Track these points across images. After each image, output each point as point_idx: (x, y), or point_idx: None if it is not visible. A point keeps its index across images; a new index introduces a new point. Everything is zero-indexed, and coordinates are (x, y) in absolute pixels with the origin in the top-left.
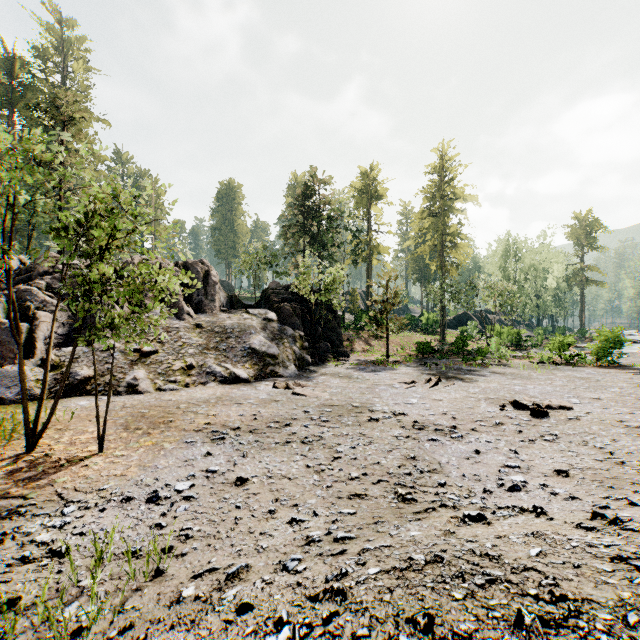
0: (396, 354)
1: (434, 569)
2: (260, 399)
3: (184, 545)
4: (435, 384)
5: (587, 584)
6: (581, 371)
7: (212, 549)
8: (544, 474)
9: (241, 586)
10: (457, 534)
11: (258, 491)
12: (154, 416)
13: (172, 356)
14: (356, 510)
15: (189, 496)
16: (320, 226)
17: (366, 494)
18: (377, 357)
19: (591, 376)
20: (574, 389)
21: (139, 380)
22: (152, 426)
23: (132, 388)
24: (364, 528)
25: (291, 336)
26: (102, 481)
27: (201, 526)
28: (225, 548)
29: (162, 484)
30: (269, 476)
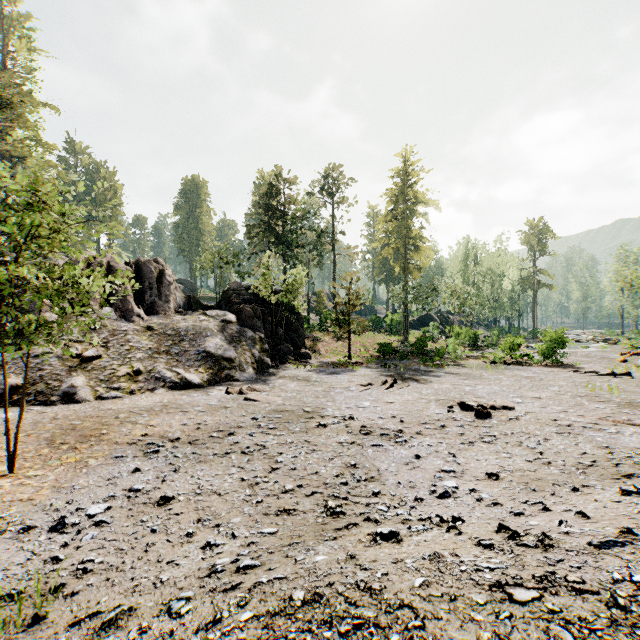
0: (359, 355)
1: (307, 611)
2: (209, 406)
3: (79, 581)
4: (390, 386)
5: (454, 622)
6: (528, 370)
7: (109, 584)
8: (476, 478)
9: (114, 636)
10: (359, 558)
11: (182, 511)
12: (86, 428)
13: (117, 361)
14: (278, 529)
15: (101, 521)
16: (285, 226)
17: (295, 509)
18: (339, 359)
19: (536, 375)
20: (519, 388)
21: (77, 388)
22: (81, 440)
23: (68, 397)
24: (276, 552)
25: (251, 338)
26: (3, 508)
27: (106, 556)
28: (124, 583)
29: (74, 508)
30: (198, 493)
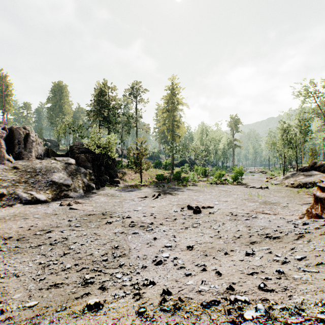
0: (147, 181)
1: None
2: (45, 214)
3: None
4: (156, 197)
5: None
6: (226, 187)
7: None
8: (181, 249)
9: None
10: None
11: None
12: None
13: None
14: (40, 301)
15: None
16: (109, 112)
17: (62, 283)
18: (135, 183)
19: (228, 189)
20: (219, 196)
21: None
22: None
23: None
24: None
25: (83, 173)
26: None
27: None
28: None
29: None
30: (2, 277)
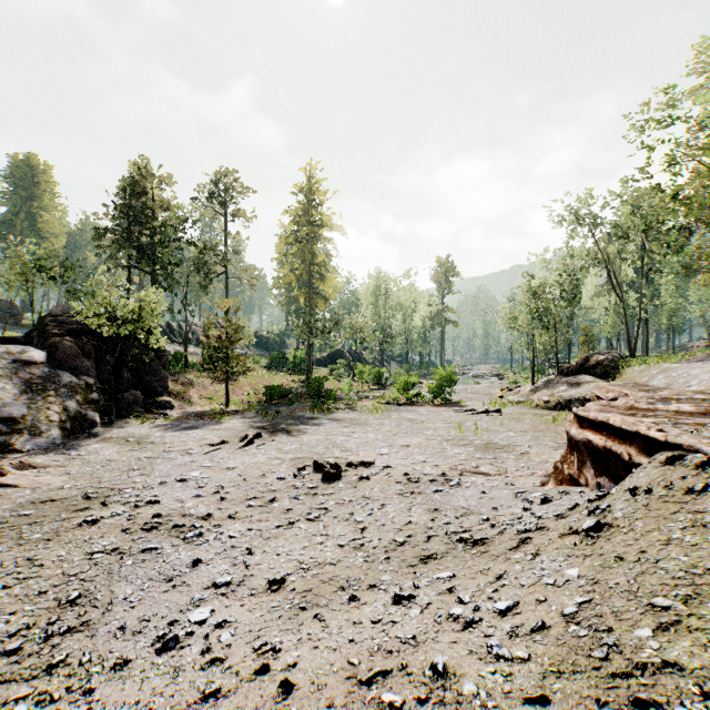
0: (244, 400)
1: None
2: None
3: None
4: (248, 443)
5: None
6: (416, 411)
7: None
8: (253, 591)
9: None
10: None
11: None
12: None
13: None
14: None
15: None
16: (153, 236)
17: None
18: (213, 407)
19: (420, 417)
20: (395, 435)
21: None
22: None
23: None
24: None
25: (68, 385)
26: None
27: None
28: None
29: None
30: None
